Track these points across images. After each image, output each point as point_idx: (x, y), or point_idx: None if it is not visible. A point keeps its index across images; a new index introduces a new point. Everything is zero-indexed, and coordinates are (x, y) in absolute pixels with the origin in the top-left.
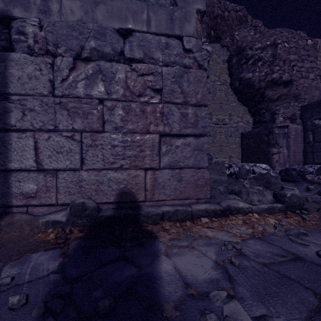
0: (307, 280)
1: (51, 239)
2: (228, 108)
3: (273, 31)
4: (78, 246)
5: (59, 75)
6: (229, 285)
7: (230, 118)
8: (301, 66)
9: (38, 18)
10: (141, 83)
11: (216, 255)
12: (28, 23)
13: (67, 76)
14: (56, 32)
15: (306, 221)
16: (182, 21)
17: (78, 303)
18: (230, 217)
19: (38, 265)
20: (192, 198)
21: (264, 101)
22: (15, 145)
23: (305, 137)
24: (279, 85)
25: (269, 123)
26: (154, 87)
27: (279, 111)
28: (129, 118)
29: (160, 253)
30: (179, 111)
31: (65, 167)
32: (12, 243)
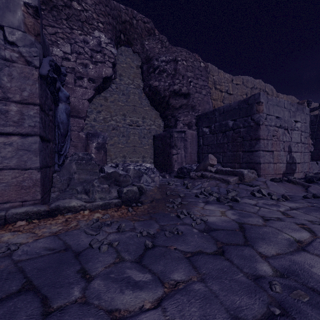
0: (39, 270)
1: None
2: (141, 111)
3: (175, 49)
4: None
5: None
6: None
7: (144, 120)
8: (196, 83)
9: None
10: None
11: None
12: None
13: None
14: None
15: (129, 212)
16: (3, 9)
17: None
18: (57, 217)
19: None
20: (17, 201)
21: (170, 108)
22: None
23: (198, 141)
24: (180, 95)
25: (173, 127)
26: None
27: (180, 118)
28: None
29: None
30: None
31: None
32: None
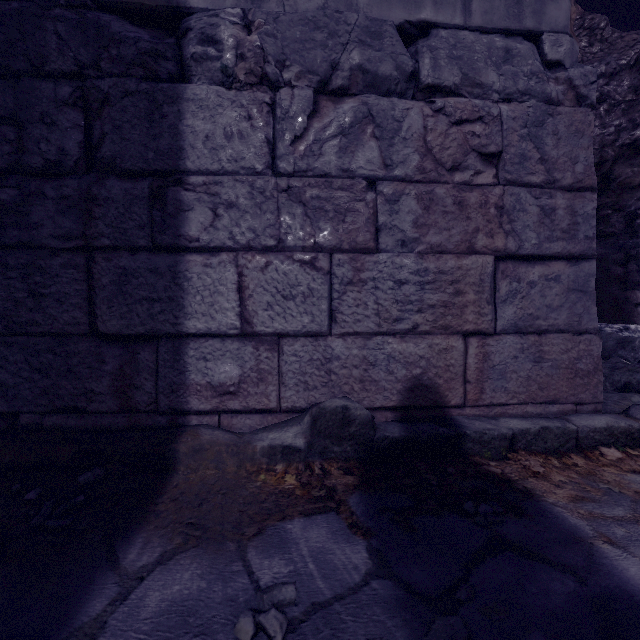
0: None
1: (292, 488)
2: None
3: (634, 37)
4: (369, 508)
5: (287, 128)
6: None
7: None
8: None
9: (240, 8)
10: (455, 140)
11: None
12: (223, 20)
13: (302, 130)
14: (280, 36)
15: None
16: None
17: None
18: None
19: (320, 552)
20: (564, 401)
21: (610, 190)
22: (196, 282)
23: None
24: None
25: (621, 237)
26: (483, 148)
27: None
28: (429, 219)
29: (586, 536)
30: (535, 203)
31: (296, 330)
32: (217, 494)
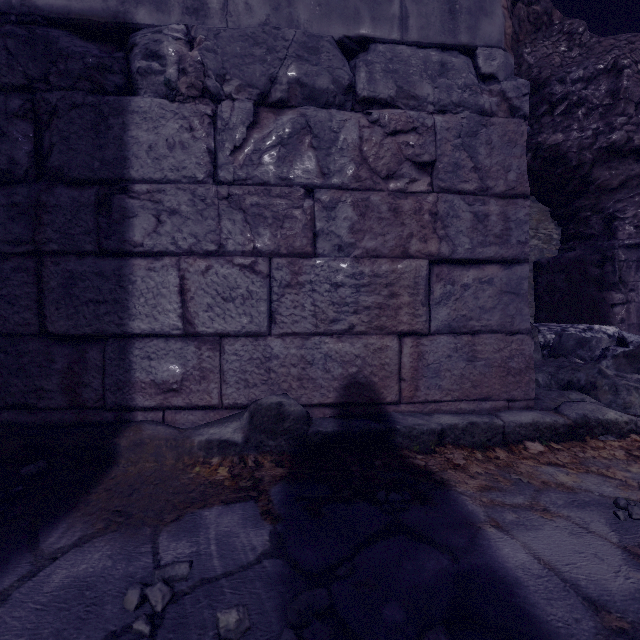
0: None
1: (223, 479)
2: None
3: (612, 42)
4: (288, 497)
5: (227, 139)
6: None
7: None
8: None
9: (184, 24)
10: (390, 150)
11: (614, 531)
12: (167, 36)
13: (242, 141)
14: (221, 51)
15: None
16: (474, 15)
17: (361, 635)
18: (591, 443)
19: (227, 536)
20: (497, 398)
21: (589, 192)
22: (141, 285)
23: None
24: (624, 156)
25: (600, 238)
26: (417, 157)
27: (625, 213)
28: (366, 225)
29: (478, 521)
30: (469, 209)
31: (237, 330)
32: (149, 485)
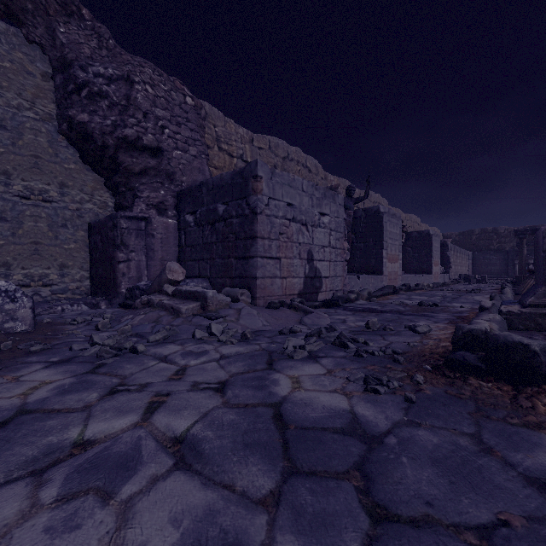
0: None
1: None
2: (57, 170)
3: (129, 58)
4: None
5: None
6: None
7: (64, 191)
8: (176, 131)
9: None
10: None
11: None
12: None
13: None
14: None
15: None
16: None
17: None
18: None
19: None
20: None
21: (121, 172)
22: None
23: (180, 239)
24: (141, 150)
25: (129, 210)
26: None
27: (143, 193)
28: None
29: None
30: None
31: None
32: None
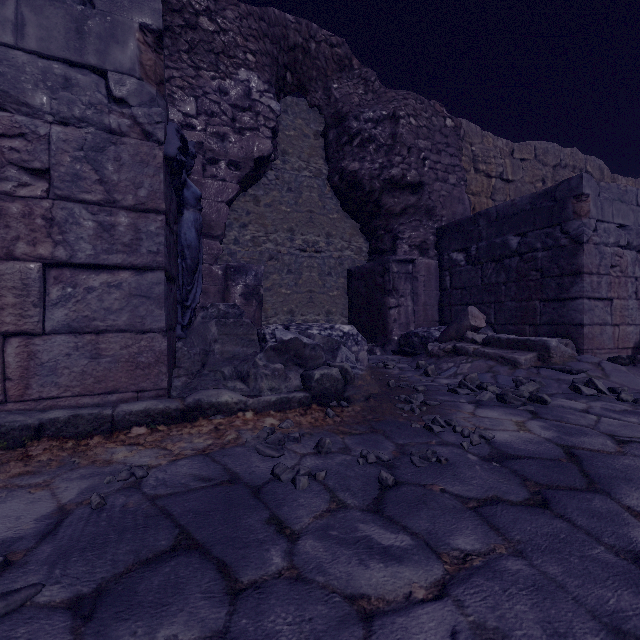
0: (196, 514)
1: None
2: (325, 221)
3: (393, 94)
4: None
5: None
6: (35, 544)
7: (329, 240)
8: (436, 161)
9: None
10: None
11: (81, 494)
12: None
13: None
14: None
15: (329, 418)
16: (106, 41)
17: None
18: (199, 422)
19: None
20: (129, 390)
21: (382, 215)
22: None
23: (441, 281)
24: (403, 188)
25: (389, 253)
26: (29, 163)
27: (404, 234)
28: None
29: None
30: (96, 218)
31: None
32: None
